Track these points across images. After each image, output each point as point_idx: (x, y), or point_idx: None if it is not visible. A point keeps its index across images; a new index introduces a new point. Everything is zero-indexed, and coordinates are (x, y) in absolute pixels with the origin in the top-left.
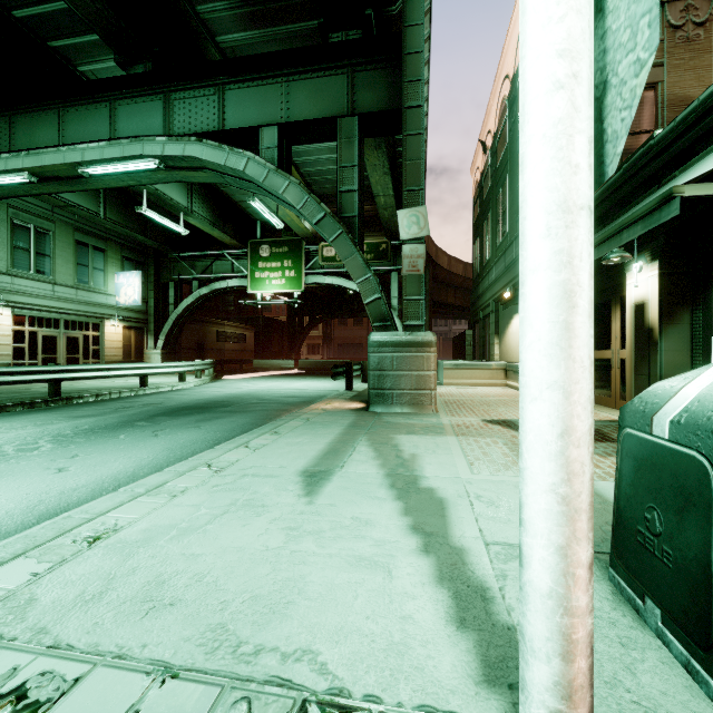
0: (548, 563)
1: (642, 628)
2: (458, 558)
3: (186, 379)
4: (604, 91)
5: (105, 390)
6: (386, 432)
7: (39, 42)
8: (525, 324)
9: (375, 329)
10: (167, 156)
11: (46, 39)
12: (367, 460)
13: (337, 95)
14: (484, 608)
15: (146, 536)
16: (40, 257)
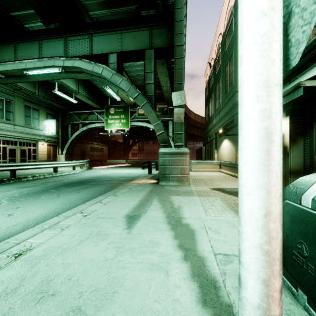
0: (257, 289)
1: (296, 304)
2: (201, 263)
3: (76, 168)
4: (289, 18)
5: (37, 174)
6: (166, 195)
7: (6, 13)
8: (243, 151)
9: (162, 146)
10: (65, 66)
11: (9, 11)
12: (157, 209)
13: (144, 39)
14: (215, 293)
15: (45, 253)
16: (8, 113)
